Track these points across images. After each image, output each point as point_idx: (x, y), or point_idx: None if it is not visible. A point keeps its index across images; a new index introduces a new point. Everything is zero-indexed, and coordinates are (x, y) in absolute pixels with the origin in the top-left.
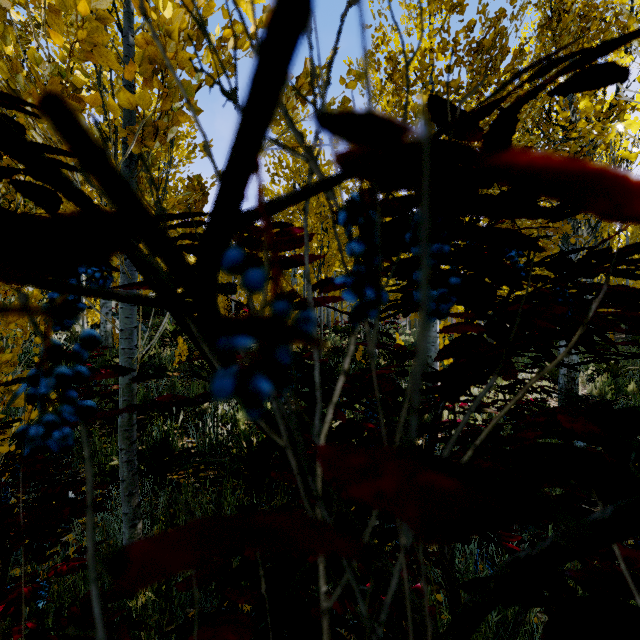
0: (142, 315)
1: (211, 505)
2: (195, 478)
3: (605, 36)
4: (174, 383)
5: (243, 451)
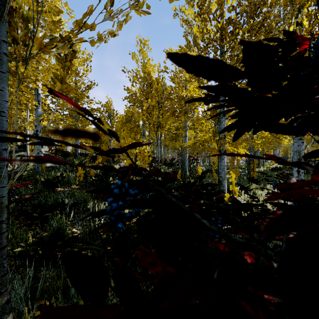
0: (62, 155)
1: None
2: None
3: None
4: (74, 192)
5: (109, 238)
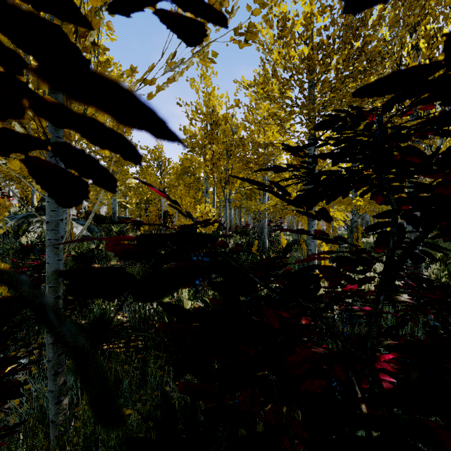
0: (96, 220)
1: (138, 371)
2: (125, 348)
3: (446, 3)
4: None
5: None
